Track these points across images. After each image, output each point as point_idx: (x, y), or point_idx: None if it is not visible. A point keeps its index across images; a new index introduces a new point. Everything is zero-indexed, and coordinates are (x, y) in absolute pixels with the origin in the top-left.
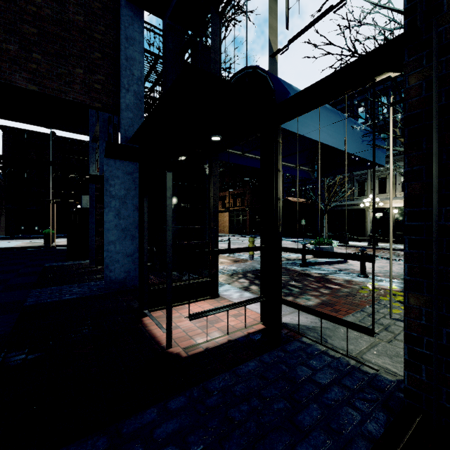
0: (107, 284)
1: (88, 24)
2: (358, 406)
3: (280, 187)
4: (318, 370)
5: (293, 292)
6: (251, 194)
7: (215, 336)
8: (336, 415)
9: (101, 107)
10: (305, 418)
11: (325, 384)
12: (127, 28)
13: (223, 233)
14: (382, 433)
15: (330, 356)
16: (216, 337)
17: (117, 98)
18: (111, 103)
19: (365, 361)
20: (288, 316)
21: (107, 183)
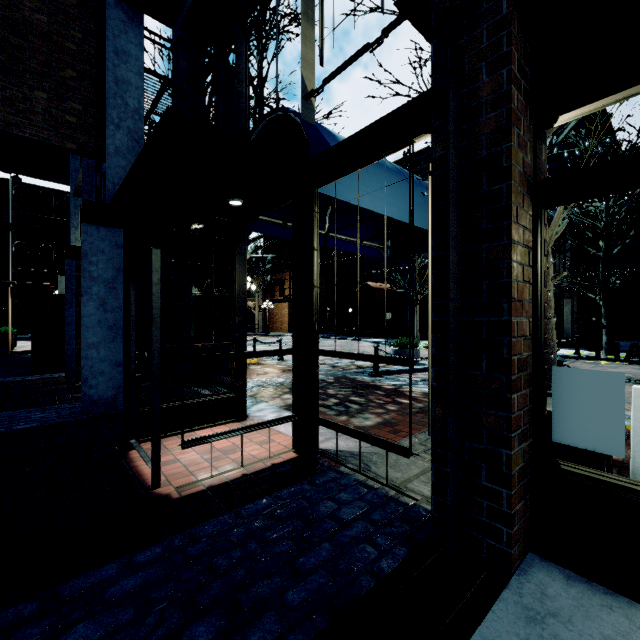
0: (85, 406)
1: (55, 28)
2: (379, 542)
3: (317, 271)
4: (346, 505)
5: (350, 410)
6: (320, 277)
7: (226, 470)
8: (349, 554)
9: (76, 149)
10: (310, 560)
11: (348, 520)
12: (117, 37)
13: (280, 331)
14: (393, 569)
15: (367, 487)
16: (225, 471)
17: (102, 138)
18: (92, 144)
19: (409, 490)
20: (332, 441)
21: (85, 259)
